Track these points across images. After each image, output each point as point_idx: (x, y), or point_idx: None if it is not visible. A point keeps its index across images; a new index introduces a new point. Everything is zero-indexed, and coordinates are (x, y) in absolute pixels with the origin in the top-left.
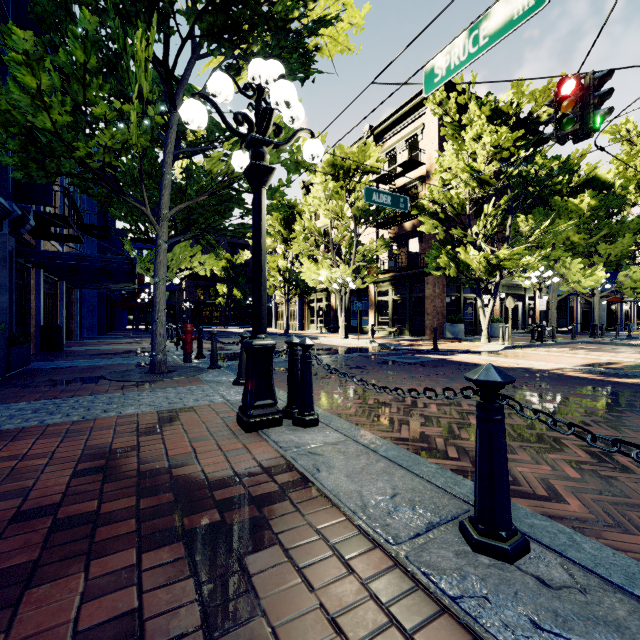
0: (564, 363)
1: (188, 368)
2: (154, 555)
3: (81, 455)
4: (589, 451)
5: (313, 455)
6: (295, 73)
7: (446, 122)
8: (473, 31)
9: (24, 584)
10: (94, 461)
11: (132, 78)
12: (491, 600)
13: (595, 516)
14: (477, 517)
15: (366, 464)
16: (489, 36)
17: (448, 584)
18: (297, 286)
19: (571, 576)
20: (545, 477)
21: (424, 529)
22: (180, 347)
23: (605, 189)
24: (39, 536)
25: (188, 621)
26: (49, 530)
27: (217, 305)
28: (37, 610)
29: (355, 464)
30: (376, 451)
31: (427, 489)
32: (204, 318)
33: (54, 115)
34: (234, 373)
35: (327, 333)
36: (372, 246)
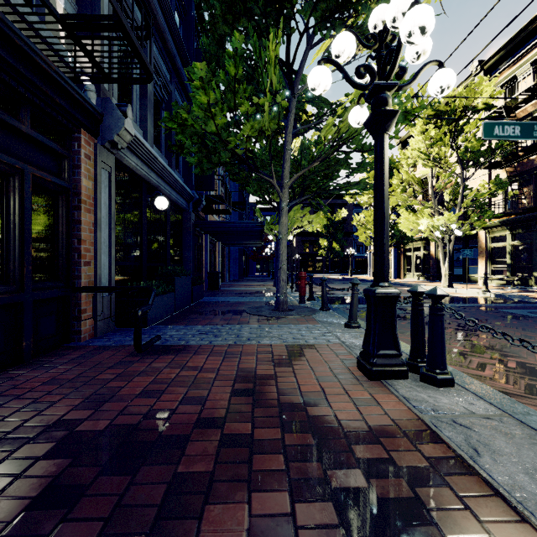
0: None
1: (303, 308)
2: (305, 507)
3: (235, 375)
4: None
5: (461, 427)
6: None
7: None
8: None
9: (204, 493)
10: (245, 383)
11: (265, 78)
12: None
13: None
14: None
15: None
16: None
17: None
18: (393, 237)
19: None
20: None
21: None
22: (294, 290)
23: None
24: (212, 446)
25: None
26: (218, 442)
27: (319, 256)
28: (214, 530)
29: (533, 457)
30: None
31: None
32: (309, 267)
33: (217, 120)
34: (343, 316)
35: (425, 281)
36: (483, 189)
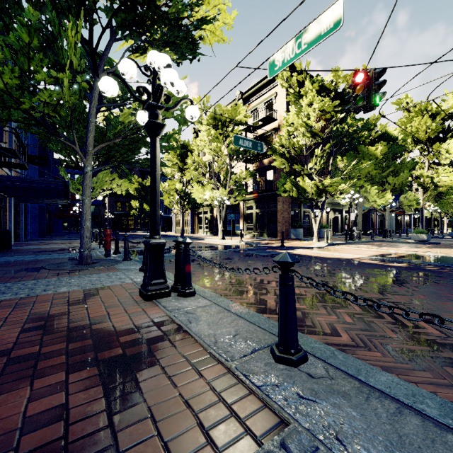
0: (363, 254)
1: (107, 260)
2: (77, 375)
3: (27, 319)
4: (362, 307)
5: (188, 314)
6: (185, 55)
7: (290, 92)
8: (298, 39)
9: None
10: (36, 323)
11: (65, 54)
12: (279, 386)
13: (355, 343)
14: (279, 343)
15: (222, 318)
16: (307, 43)
17: (257, 380)
18: (189, 202)
19: (327, 372)
20: (332, 322)
21: (250, 352)
22: (102, 246)
23: (392, 141)
24: None
25: (97, 408)
26: (5, 365)
27: (131, 215)
28: None
29: (215, 318)
30: (229, 310)
31: (256, 331)
32: (122, 225)
33: (5, 79)
34: (141, 263)
35: (211, 235)
36: (241, 175)
